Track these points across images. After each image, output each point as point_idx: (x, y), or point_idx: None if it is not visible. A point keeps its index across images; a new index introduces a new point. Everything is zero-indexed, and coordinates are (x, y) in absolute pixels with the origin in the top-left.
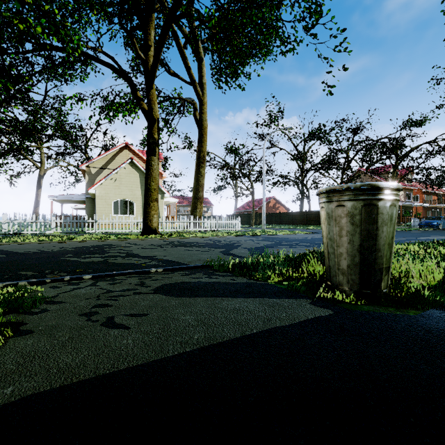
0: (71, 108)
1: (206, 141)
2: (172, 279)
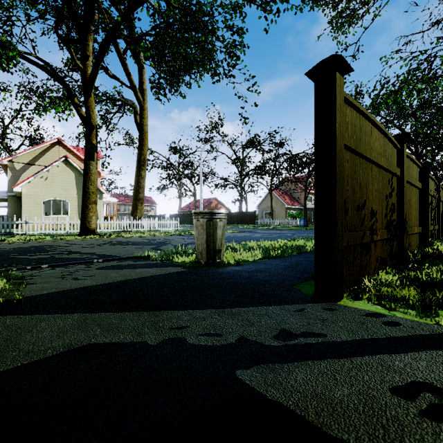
0: None
1: (146, 145)
2: (110, 264)
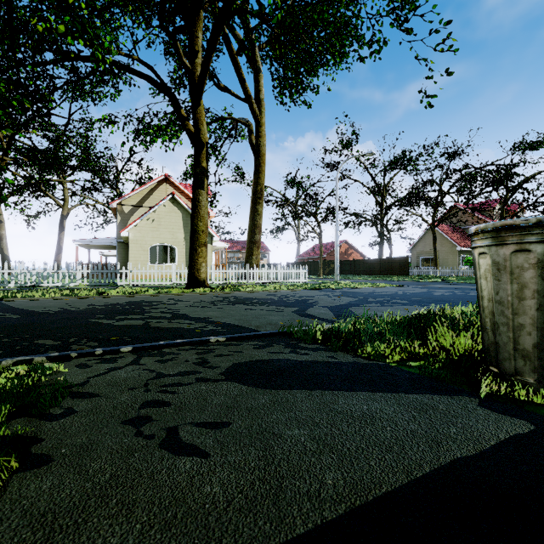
0: (100, 132)
1: (264, 171)
2: (244, 354)
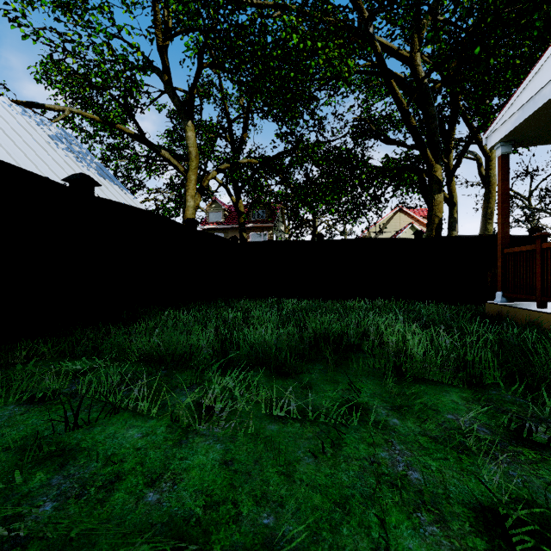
0: None
1: (494, 196)
2: None
